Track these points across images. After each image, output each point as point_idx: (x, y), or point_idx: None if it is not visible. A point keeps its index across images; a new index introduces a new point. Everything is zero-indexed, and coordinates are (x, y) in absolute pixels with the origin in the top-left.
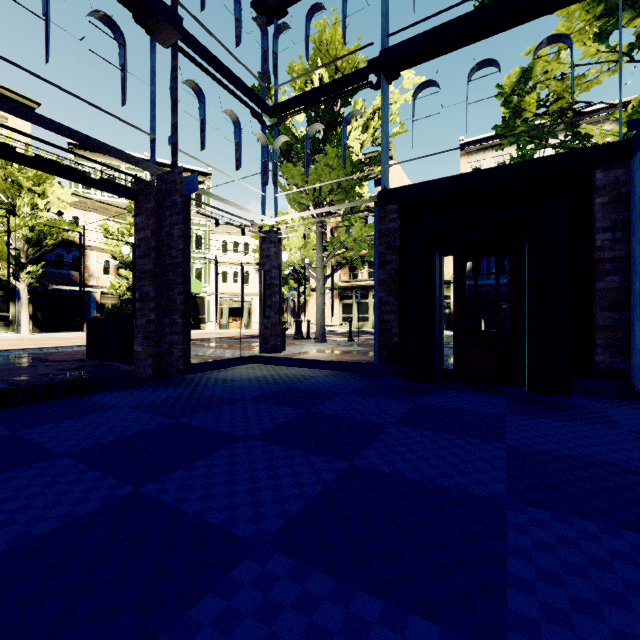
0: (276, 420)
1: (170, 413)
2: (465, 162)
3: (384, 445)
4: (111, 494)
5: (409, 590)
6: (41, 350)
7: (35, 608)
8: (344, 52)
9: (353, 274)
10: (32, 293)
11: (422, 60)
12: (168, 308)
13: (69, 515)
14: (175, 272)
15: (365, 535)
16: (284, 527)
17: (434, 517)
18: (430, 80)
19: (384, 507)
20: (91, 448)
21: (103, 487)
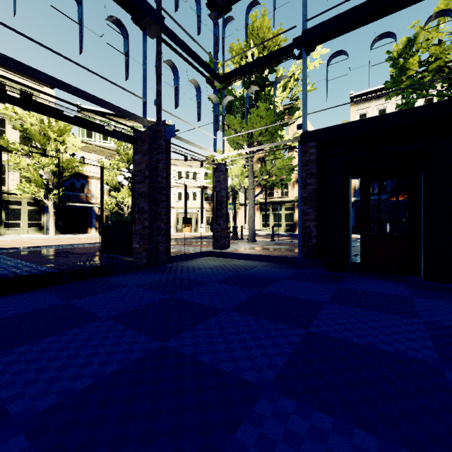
0: (241, 297)
1: (165, 291)
2: (354, 110)
3: (327, 318)
4: (147, 347)
5: (393, 429)
6: (66, 246)
7: (127, 425)
8: (270, 34)
9: (270, 193)
10: (55, 208)
11: (334, 36)
12: (155, 218)
13: (125, 360)
14: (160, 193)
15: (341, 385)
16: (278, 376)
17: (389, 374)
18: (340, 50)
19: (347, 364)
20: (122, 314)
21: (140, 341)
